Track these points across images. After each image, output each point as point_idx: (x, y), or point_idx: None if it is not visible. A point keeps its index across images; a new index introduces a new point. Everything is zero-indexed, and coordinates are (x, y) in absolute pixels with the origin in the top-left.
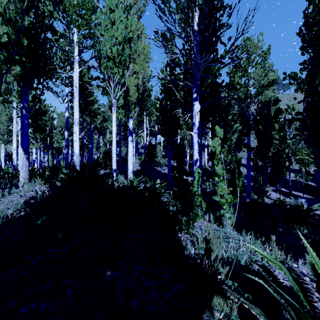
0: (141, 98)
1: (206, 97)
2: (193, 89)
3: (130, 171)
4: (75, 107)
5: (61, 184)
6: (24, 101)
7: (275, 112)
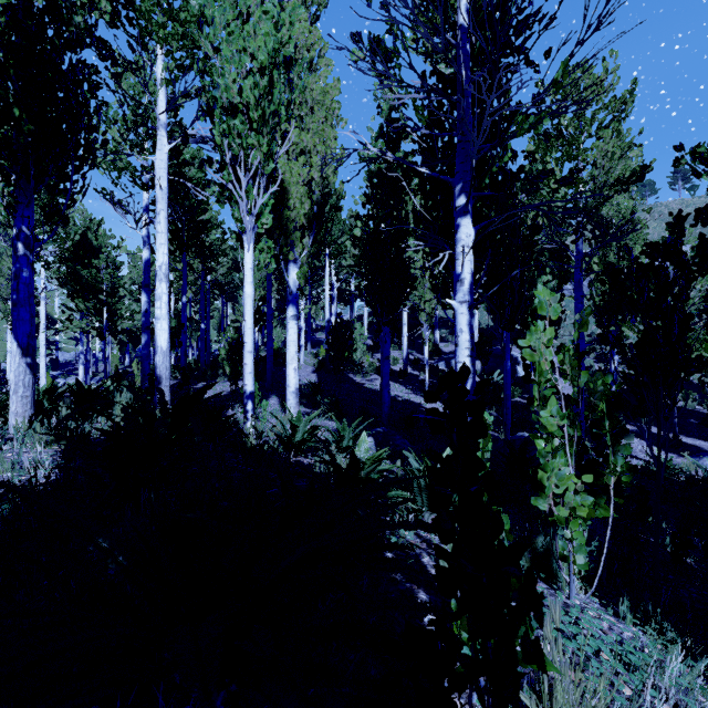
0: (317, 215)
1: (480, 209)
2: (455, 185)
3: (291, 391)
4: (159, 236)
5: (65, 472)
6: (20, 220)
7: (700, 245)
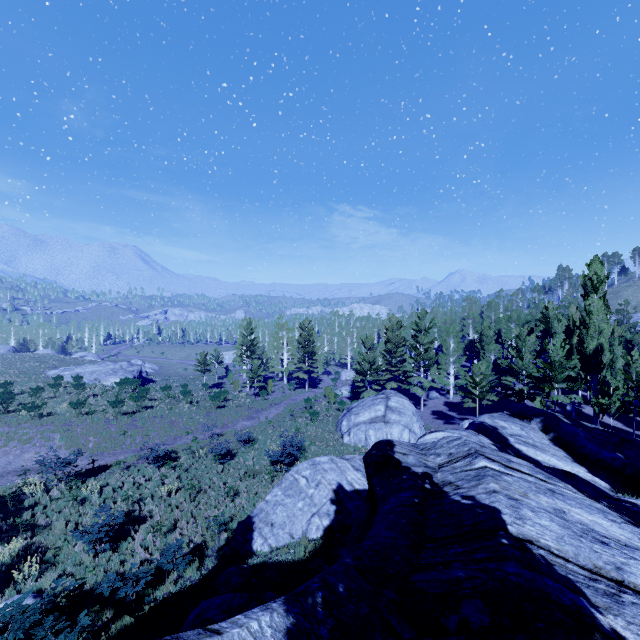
0: None
1: None
2: None
3: None
4: None
5: None
6: None
7: None
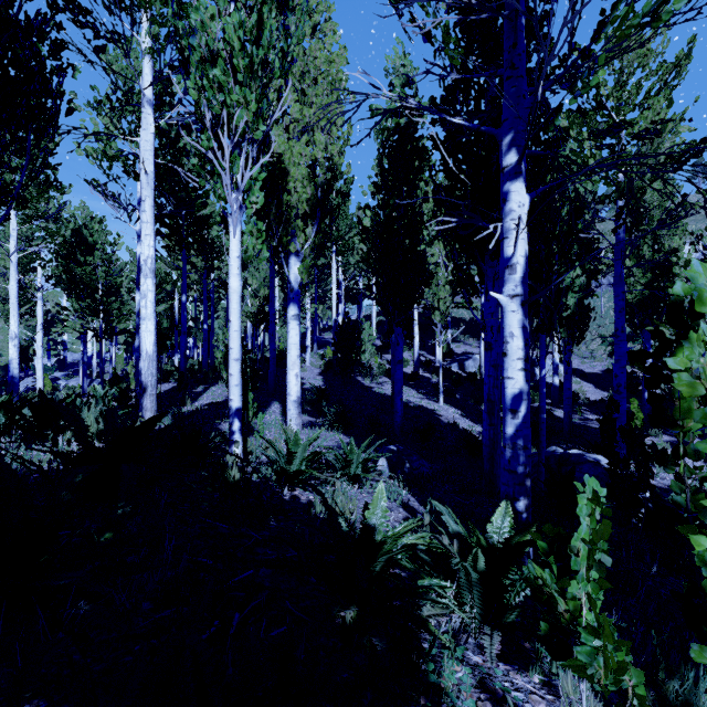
0: (321, 201)
1: None
2: (502, 138)
3: (292, 400)
4: (144, 226)
5: None
6: None
7: None
